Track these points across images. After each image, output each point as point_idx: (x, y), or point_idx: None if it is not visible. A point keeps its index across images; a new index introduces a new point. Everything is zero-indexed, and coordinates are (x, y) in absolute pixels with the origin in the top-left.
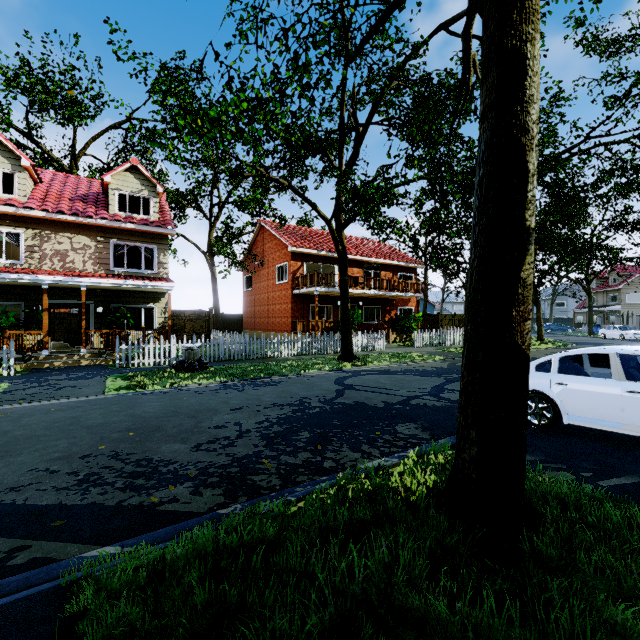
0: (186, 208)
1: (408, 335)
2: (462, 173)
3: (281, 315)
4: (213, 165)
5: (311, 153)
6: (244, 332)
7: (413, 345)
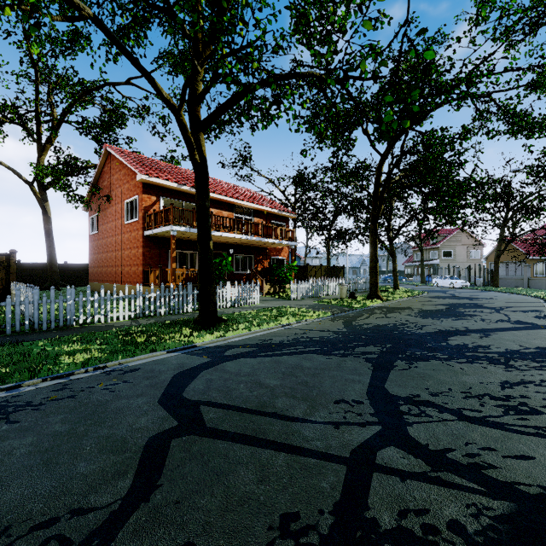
0: (2, 123)
1: (283, 286)
2: (358, 78)
3: (130, 263)
4: (31, 60)
5: (154, 15)
6: (90, 284)
7: (289, 297)
